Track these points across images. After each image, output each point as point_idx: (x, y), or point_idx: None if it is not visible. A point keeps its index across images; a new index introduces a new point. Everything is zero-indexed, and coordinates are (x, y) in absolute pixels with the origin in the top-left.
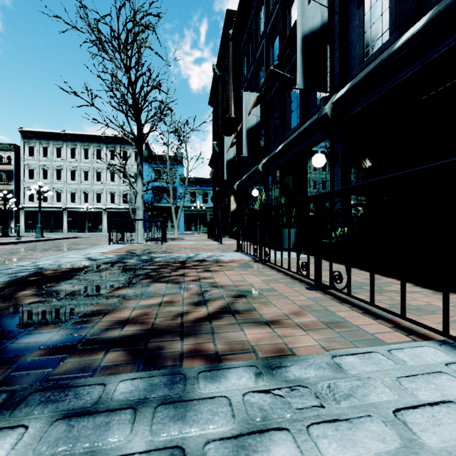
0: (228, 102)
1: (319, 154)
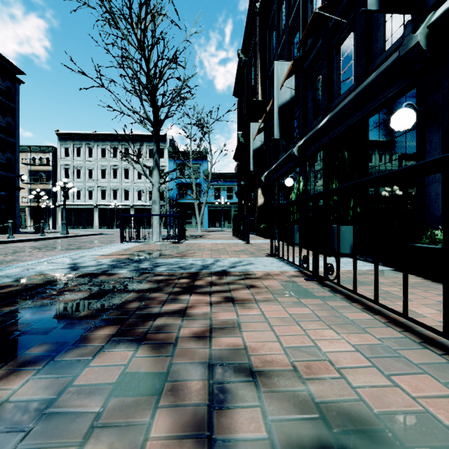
0: (254, 86)
1: (405, 109)
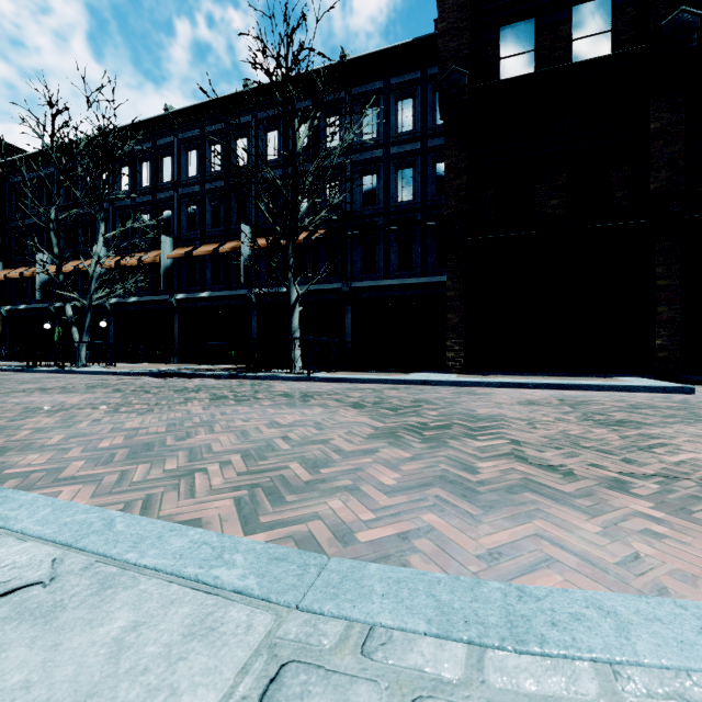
0: None
1: (104, 322)
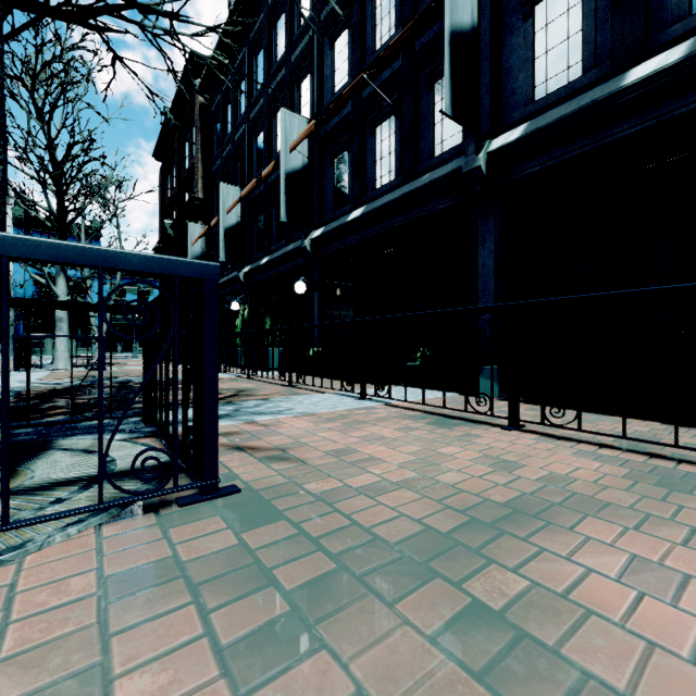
0: (191, 172)
1: (300, 283)
